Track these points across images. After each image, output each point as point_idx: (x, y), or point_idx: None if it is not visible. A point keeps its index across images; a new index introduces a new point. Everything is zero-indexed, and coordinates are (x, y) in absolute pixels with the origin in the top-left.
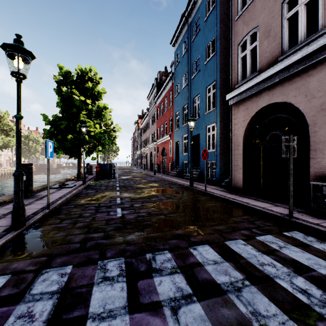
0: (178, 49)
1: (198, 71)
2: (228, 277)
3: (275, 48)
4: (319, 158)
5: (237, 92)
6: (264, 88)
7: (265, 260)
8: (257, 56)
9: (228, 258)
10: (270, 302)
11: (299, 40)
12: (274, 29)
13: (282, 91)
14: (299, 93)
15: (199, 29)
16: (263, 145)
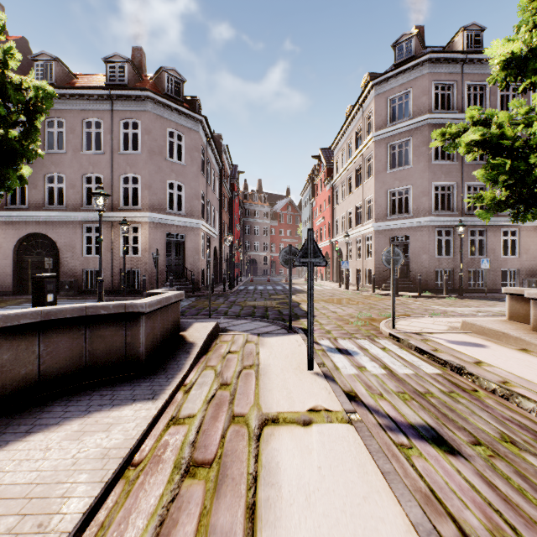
0: None
1: None
2: (28, 307)
3: (41, 199)
4: (64, 268)
5: (8, 214)
6: (33, 221)
7: None
8: (27, 195)
9: (25, 306)
10: None
11: (55, 204)
12: (41, 187)
13: (46, 228)
14: (55, 233)
15: None
16: (32, 258)
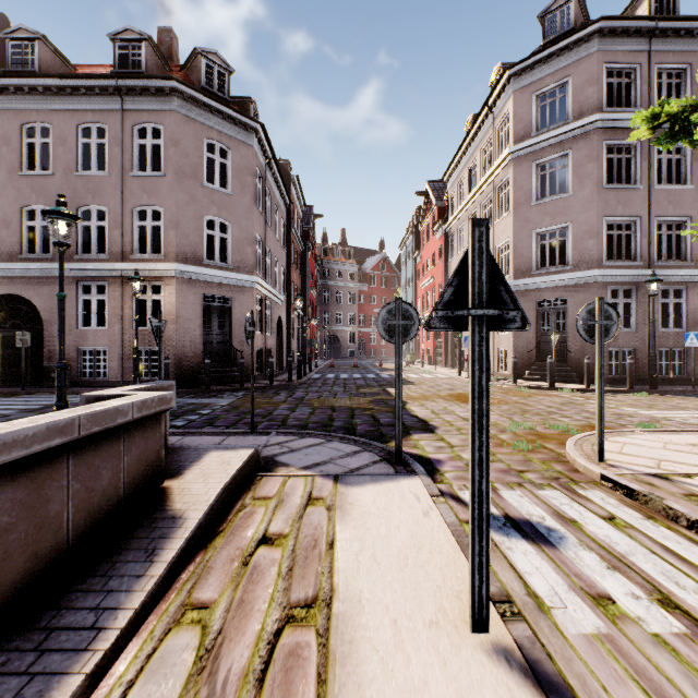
0: None
1: None
2: None
3: (17, 244)
4: (51, 347)
5: None
6: (4, 276)
7: None
8: None
9: None
10: None
11: (37, 251)
12: (16, 226)
13: (23, 287)
14: (37, 294)
15: None
16: (4, 332)
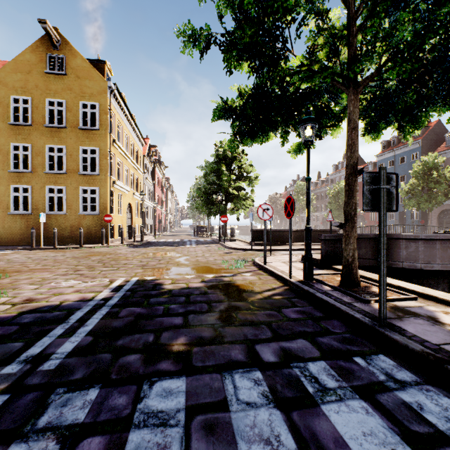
0: (382, 161)
1: (404, 182)
2: None
3: None
4: None
5: None
6: (445, 204)
7: None
8: None
9: None
10: None
11: None
12: None
13: None
14: None
15: (405, 163)
16: (445, 220)
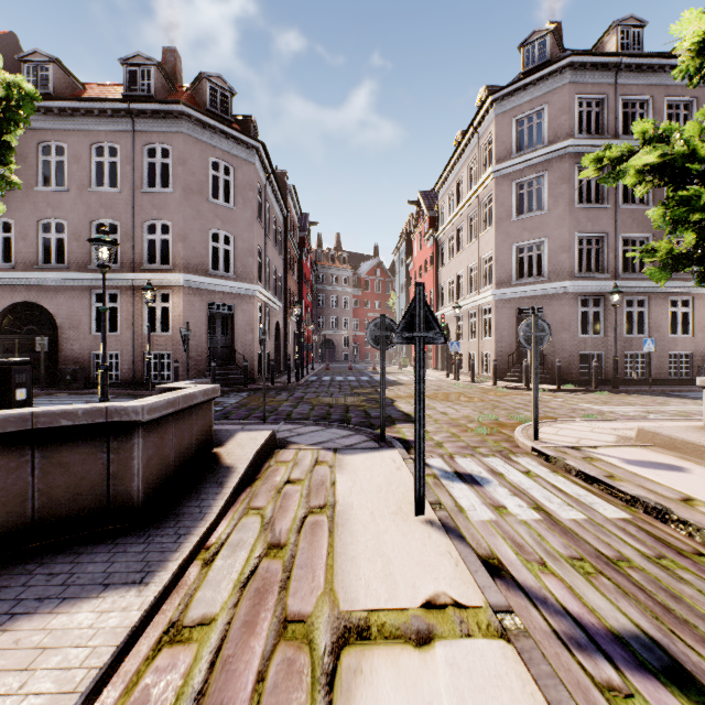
0: None
1: None
2: None
3: (33, 255)
4: (65, 352)
5: None
6: (21, 285)
7: None
8: (14, 249)
9: None
10: None
11: (53, 261)
12: (32, 238)
13: (39, 295)
14: (52, 302)
15: None
16: (20, 337)
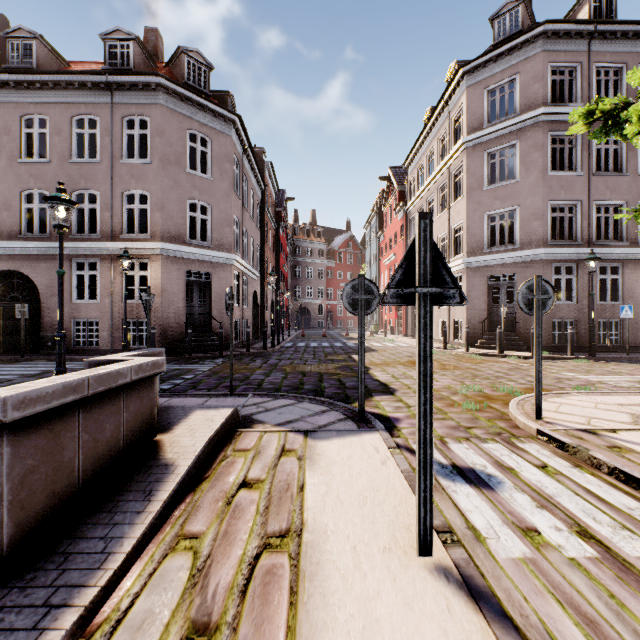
0: None
1: None
2: None
3: (16, 225)
4: (47, 318)
5: None
6: (5, 254)
7: (1, 368)
8: None
9: None
10: (2, 371)
11: (35, 231)
12: (15, 208)
13: (22, 264)
14: (35, 270)
15: None
16: (4, 305)
